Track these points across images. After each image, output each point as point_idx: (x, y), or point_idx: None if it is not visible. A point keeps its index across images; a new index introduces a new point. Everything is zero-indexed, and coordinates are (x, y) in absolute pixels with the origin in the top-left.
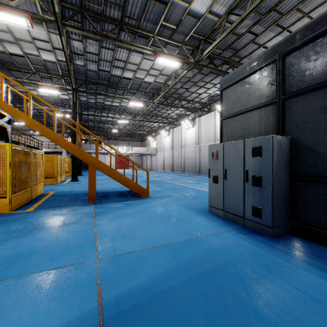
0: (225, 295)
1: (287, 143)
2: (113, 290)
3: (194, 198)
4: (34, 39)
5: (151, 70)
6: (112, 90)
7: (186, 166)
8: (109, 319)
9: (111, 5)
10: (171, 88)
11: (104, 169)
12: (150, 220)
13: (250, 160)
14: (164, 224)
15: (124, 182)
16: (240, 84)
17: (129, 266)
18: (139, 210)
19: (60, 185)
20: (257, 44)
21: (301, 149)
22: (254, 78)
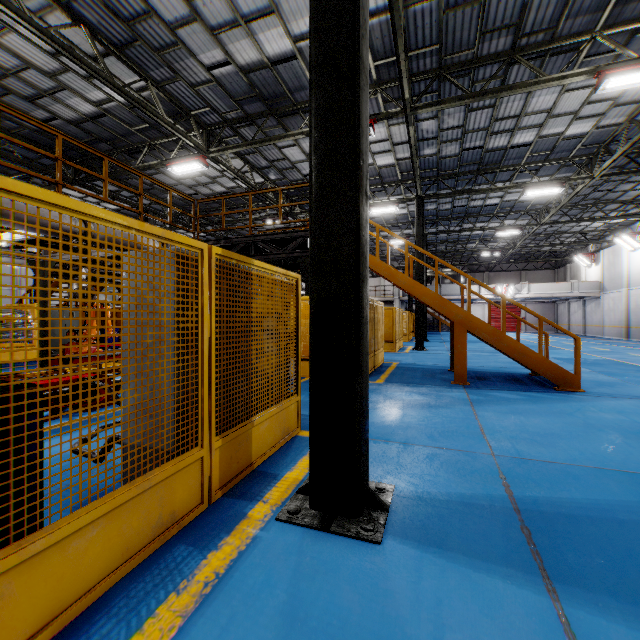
0: None
1: None
2: (526, 491)
3: None
4: (370, 143)
5: (584, 108)
6: (487, 178)
7: None
8: (526, 511)
9: (492, 35)
10: None
11: (481, 331)
12: (587, 430)
13: None
14: (623, 442)
15: (520, 355)
16: None
17: (547, 476)
18: (557, 410)
19: (401, 355)
20: None
21: None
22: None
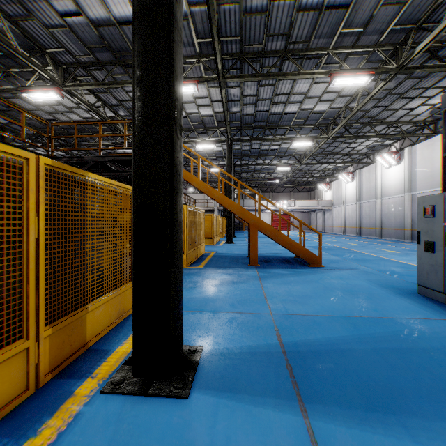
0: (419, 371)
1: None
2: (290, 337)
3: (395, 274)
4: (196, 98)
5: (324, 95)
6: (271, 132)
7: (384, 227)
8: (290, 352)
9: (273, 38)
10: (356, 112)
11: (266, 230)
12: (325, 291)
13: None
14: (344, 297)
15: (289, 245)
16: None
17: (303, 325)
18: (309, 280)
19: (217, 247)
20: None
21: None
22: None
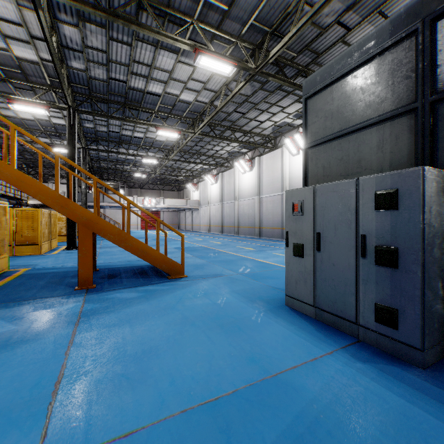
0: None
1: None
2: None
3: (258, 278)
4: None
5: (190, 82)
6: (132, 112)
7: (241, 226)
8: None
9: None
10: (220, 110)
11: (107, 233)
12: (183, 329)
13: (370, 217)
14: (209, 337)
15: (142, 253)
16: (342, 84)
17: None
18: (164, 305)
19: (45, 257)
20: (348, 45)
21: None
22: (369, 70)
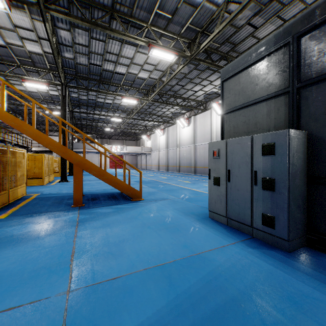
0: None
1: (304, 139)
2: None
3: (192, 201)
4: (16, 26)
5: (145, 65)
6: (104, 86)
7: (181, 165)
8: None
9: None
10: (166, 84)
11: (92, 170)
12: (142, 229)
13: (259, 159)
14: (159, 234)
15: (114, 183)
16: (245, 73)
17: (109, 304)
18: (130, 217)
19: (47, 187)
20: (256, 38)
21: (321, 146)
22: (262, 65)
